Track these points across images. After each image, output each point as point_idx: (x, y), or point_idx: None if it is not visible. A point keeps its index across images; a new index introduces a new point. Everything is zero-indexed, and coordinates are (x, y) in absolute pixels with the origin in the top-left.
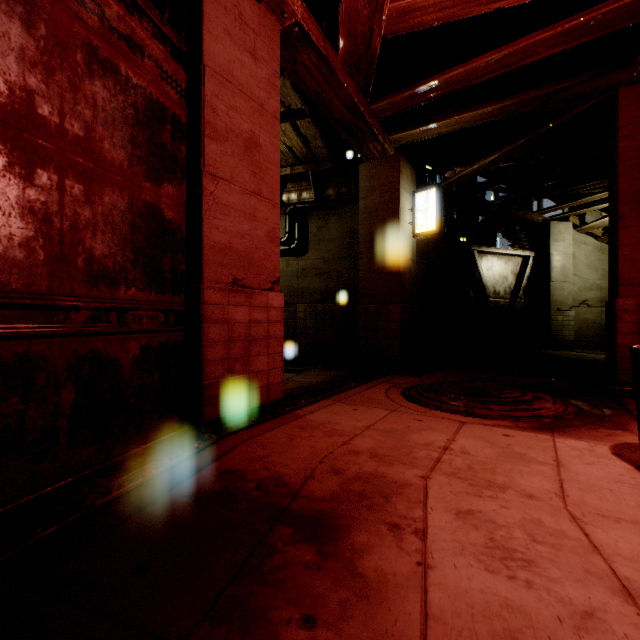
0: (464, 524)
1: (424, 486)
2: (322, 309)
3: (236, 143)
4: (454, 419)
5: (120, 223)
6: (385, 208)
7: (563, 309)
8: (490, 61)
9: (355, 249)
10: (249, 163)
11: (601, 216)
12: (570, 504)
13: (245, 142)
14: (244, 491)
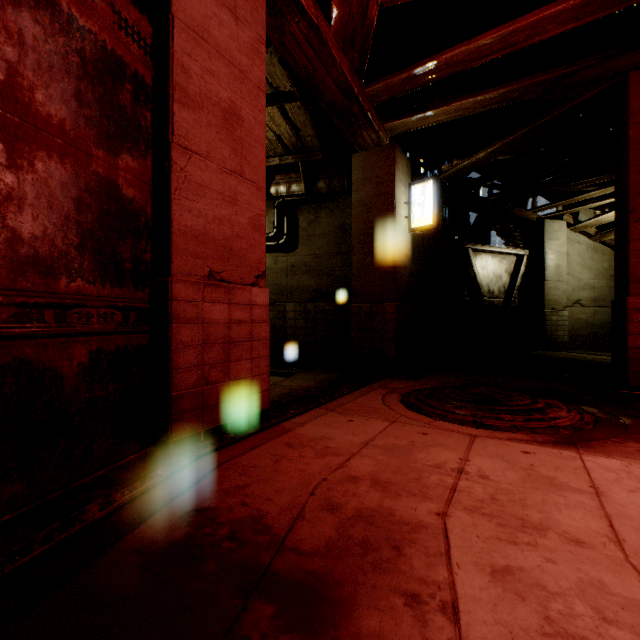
0: (505, 592)
1: (443, 528)
2: (313, 308)
3: (213, 113)
4: (463, 432)
5: (60, 197)
6: (380, 201)
7: (557, 309)
8: (495, 39)
9: (347, 245)
10: (229, 138)
11: (595, 214)
12: (631, 554)
13: (224, 113)
14: (213, 541)
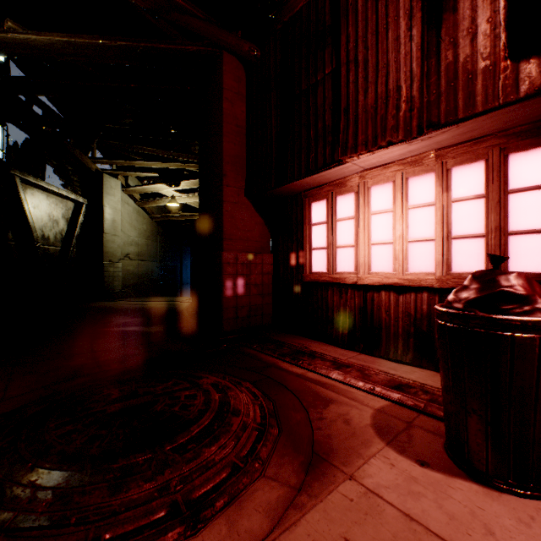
0: None
1: None
2: None
3: None
4: None
5: None
6: None
7: (115, 261)
8: None
9: None
10: None
11: (144, 183)
12: None
13: None
14: None
